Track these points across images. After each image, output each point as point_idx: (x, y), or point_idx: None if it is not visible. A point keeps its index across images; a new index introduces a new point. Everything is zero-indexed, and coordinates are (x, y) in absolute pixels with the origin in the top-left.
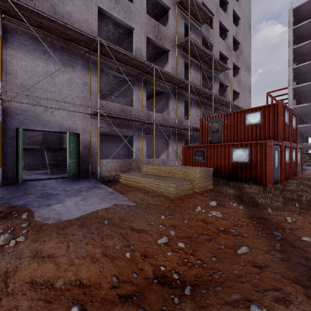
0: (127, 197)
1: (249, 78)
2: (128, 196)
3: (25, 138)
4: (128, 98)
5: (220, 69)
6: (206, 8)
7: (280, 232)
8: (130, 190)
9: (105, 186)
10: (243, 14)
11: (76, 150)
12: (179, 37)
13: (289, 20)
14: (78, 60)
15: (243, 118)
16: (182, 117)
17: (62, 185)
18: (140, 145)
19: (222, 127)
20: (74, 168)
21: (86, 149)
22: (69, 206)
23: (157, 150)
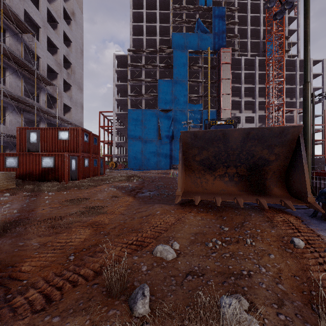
0: None
1: (82, 97)
2: None
3: None
4: None
5: (47, 82)
6: (30, 17)
7: (37, 198)
8: None
9: None
10: (75, 39)
11: None
12: None
13: (114, 62)
14: None
15: (57, 134)
16: None
17: None
18: None
19: (40, 138)
20: None
21: None
22: None
23: None
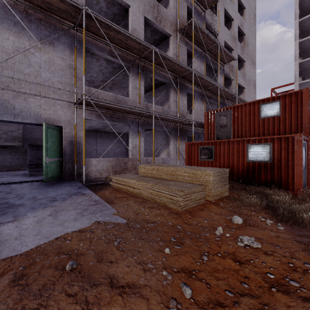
0: (116, 208)
1: (254, 73)
2: (117, 207)
3: (2, 133)
4: (124, 90)
5: (226, 59)
6: None
7: None
8: (123, 197)
9: (90, 192)
10: (248, 3)
11: (57, 146)
12: (181, 21)
13: (295, 12)
14: (60, 37)
15: (257, 110)
16: (185, 111)
17: (34, 191)
18: (137, 142)
19: (231, 120)
20: (54, 168)
21: (70, 146)
22: (26, 227)
23: (156, 148)
